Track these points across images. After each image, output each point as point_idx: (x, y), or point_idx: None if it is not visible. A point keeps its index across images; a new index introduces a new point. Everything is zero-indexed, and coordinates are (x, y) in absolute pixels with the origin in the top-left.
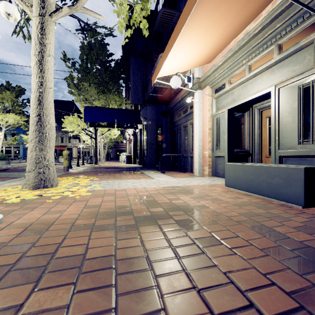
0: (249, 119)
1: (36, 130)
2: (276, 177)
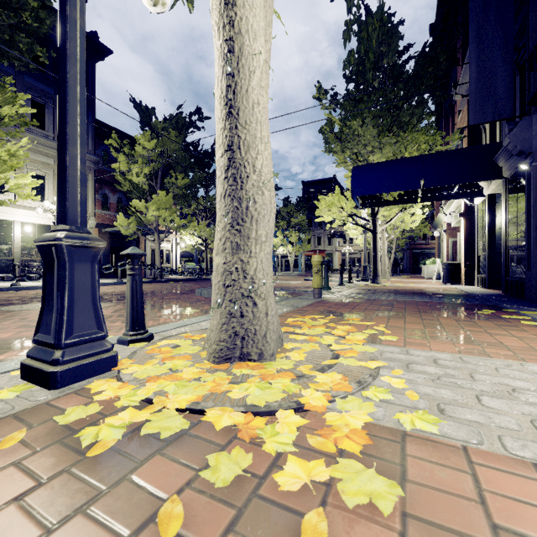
0: None
1: (225, 195)
2: None
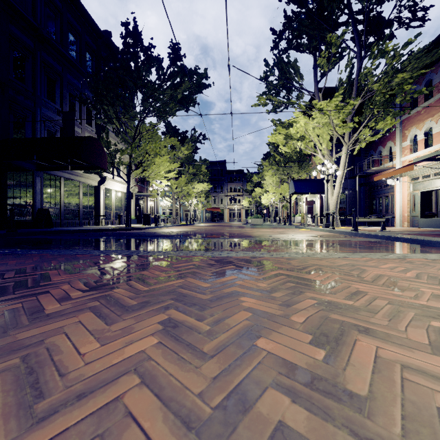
0: (435, 195)
1: (335, 207)
2: (437, 222)
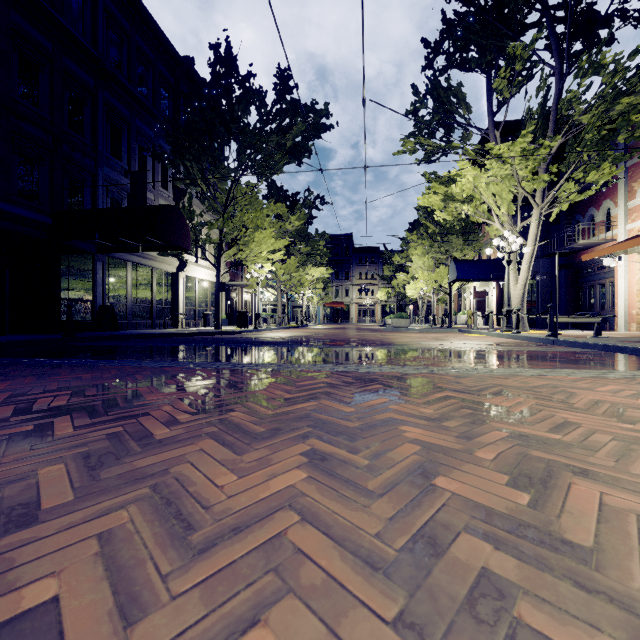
0: None
1: (521, 301)
2: None
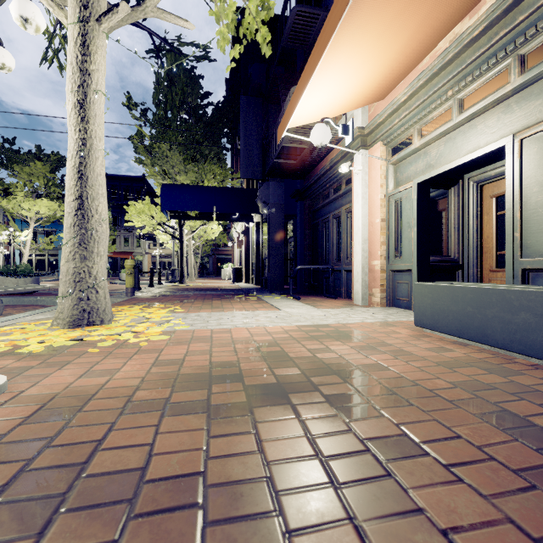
0: (458, 201)
1: (75, 224)
2: (522, 312)
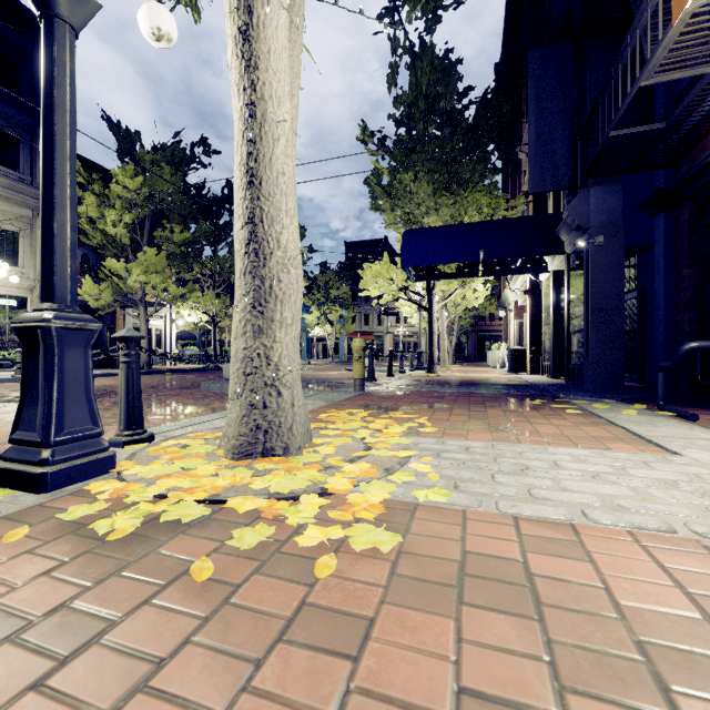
0: None
1: (245, 271)
2: None
